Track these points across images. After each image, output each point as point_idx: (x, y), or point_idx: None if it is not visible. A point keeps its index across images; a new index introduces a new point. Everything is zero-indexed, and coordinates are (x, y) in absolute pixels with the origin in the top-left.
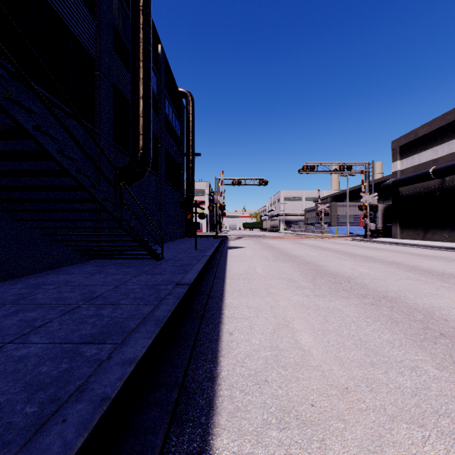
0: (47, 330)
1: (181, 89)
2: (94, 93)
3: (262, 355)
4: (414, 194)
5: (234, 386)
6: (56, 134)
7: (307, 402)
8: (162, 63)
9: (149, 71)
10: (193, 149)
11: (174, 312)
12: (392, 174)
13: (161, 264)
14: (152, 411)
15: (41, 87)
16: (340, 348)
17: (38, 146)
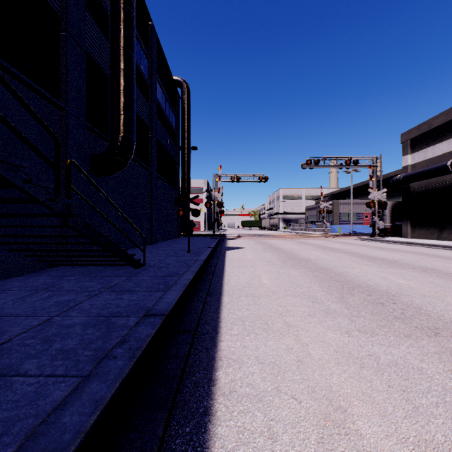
0: None
1: (176, 78)
2: (58, 58)
3: None
4: (427, 190)
5: None
6: None
7: None
8: (153, 43)
9: (132, 39)
10: (189, 142)
11: (112, 401)
12: (402, 169)
13: (139, 273)
14: None
15: None
16: None
17: None
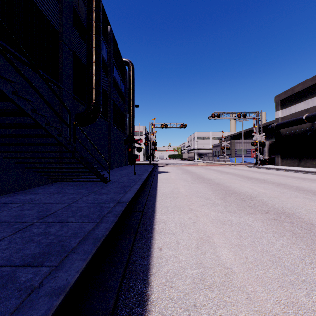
0: None
1: (125, 59)
2: (58, 57)
3: (189, 274)
4: (291, 134)
5: (163, 313)
6: (10, 77)
7: None
8: (110, 39)
9: (100, 42)
10: (133, 102)
11: (112, 229)
12: (275, 120)
13: (107, 185)
14: None
15: (14, 49)
16: (258, 265)
17: None
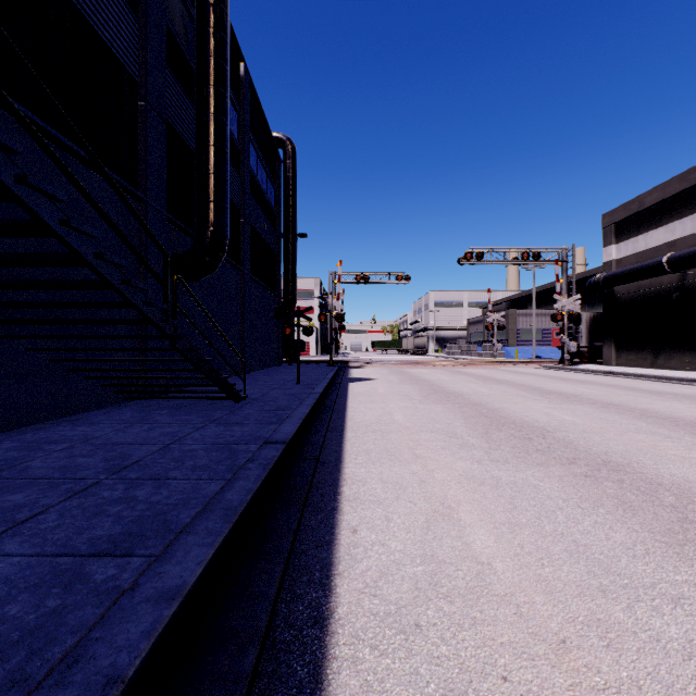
0: (35, 529)
1: (276, 134)
2: (136, 135)
3: (409, 573)
4: (637, 296)
5: (360, 637)
6: (57, 192)
7: (494, 672)
8: (246, 92)
9: (225, 102)
10: (295, 227)
11: (258, 493)
12: (604, 266)
13: (241, 407)
14: (207, 695)
15: (48, 122)
16: (542, 559)
17: (26, 211)
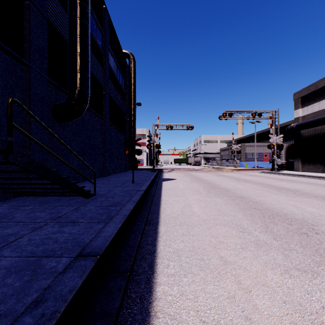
0: None
1: (125, 51)
2: (22, 22)
3: None
4: (314, 135)
5: None
6: None
7: None
8: (106, 22)
9: (86, 12)
10: (135, 99)
11: None
12: (295, 119)
13: (88, 202)
14: None
15: None
16: None
17: None
